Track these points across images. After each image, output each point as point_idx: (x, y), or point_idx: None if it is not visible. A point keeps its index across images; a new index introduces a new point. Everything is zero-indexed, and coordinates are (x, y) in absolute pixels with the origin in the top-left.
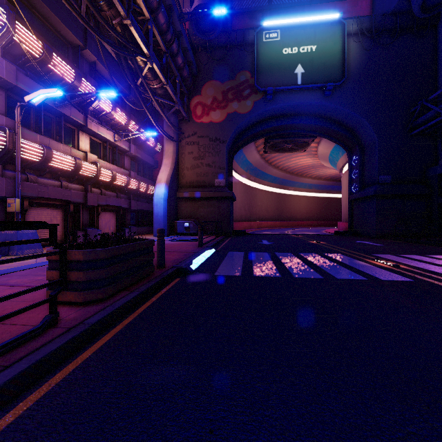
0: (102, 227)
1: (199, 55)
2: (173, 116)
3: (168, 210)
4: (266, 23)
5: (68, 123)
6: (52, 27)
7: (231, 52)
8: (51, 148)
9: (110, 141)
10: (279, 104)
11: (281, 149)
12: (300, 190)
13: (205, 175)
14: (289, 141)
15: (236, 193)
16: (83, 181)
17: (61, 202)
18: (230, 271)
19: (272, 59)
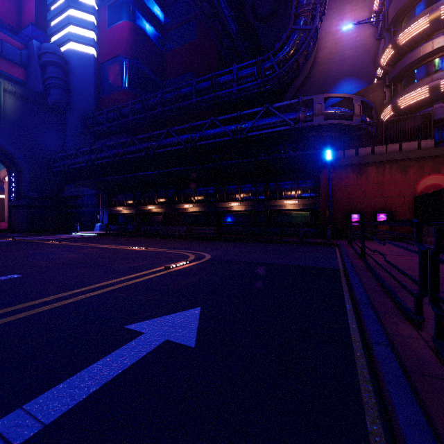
0: None
1: None
2: None
3: None
4: None
5: None
6: None
7: None
8: None
9: None
10: None
11: None
12: None
13: None
14: None
15: None
16: None
17: None
18: None
19: None
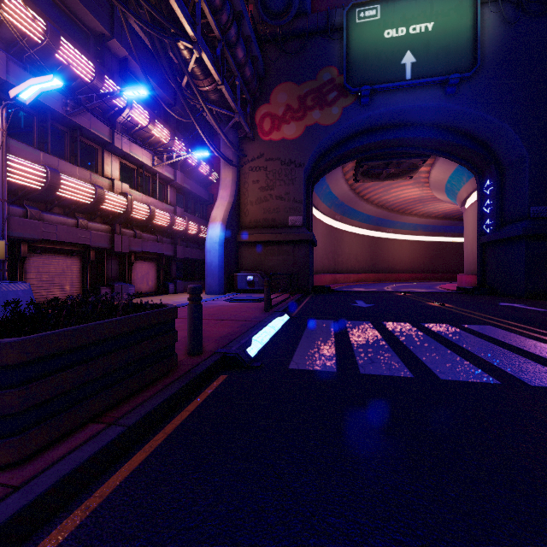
0: (137, 281)
1: (268, 49)
2: (232, 132)
3: (225, 258)
4: None
5: (88, 140)
6: (65, 7)
7: (311, 41)
8: (58, 171)
9: (147, 166)
10: (378, 110)
11: (378, 176)
12: (401, 232)
13: (275, 211)
14: (390, 164)
15: (316, 237)
16: (108, 219)
17: (78, 246)
18: (315, 359)
19: (369, 47)
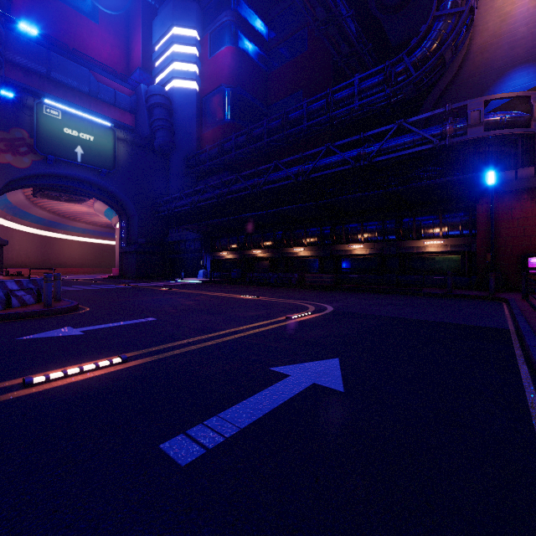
0: None
1: None
2: None
3: None
4: (48, 101)
5: None
6: None
7: (4, 104)
8: None
9: None
10: (60, 170)
11: (55, 197)
12: (72, 234)
13: None
14: (66, 194)
15: None
16: None
17: None
18: None
19: (53, 132)
